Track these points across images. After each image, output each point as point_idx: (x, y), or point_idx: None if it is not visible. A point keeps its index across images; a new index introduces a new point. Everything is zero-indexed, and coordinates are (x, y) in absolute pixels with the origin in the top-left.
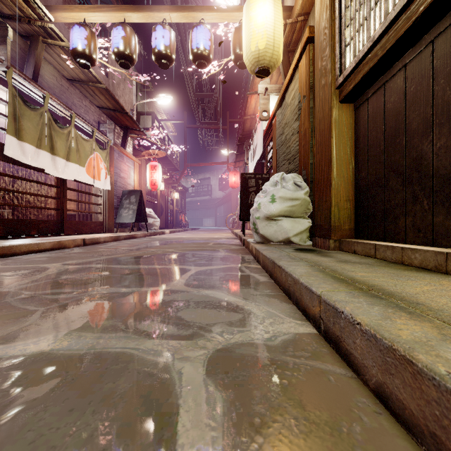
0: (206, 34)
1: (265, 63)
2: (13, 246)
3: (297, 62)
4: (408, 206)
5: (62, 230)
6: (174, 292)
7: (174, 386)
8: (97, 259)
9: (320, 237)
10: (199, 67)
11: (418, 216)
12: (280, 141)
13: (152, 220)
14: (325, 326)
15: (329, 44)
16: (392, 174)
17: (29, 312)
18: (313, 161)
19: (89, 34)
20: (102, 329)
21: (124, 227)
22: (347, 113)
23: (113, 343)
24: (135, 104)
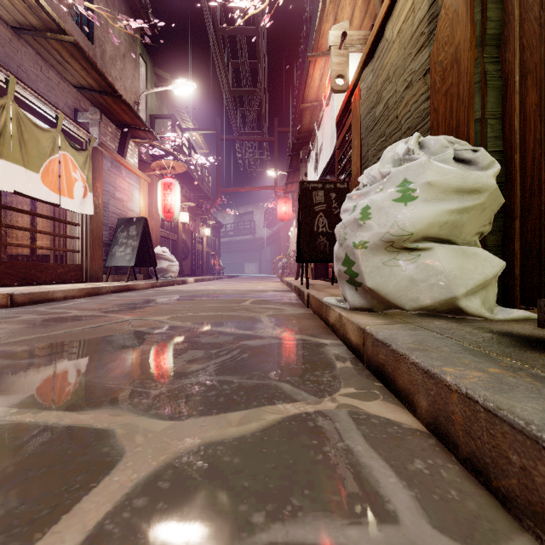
0: None
1: None
2: None
3: None
4: None
5: None
6: None
7: None
8: None
9: None
10: None
11: None
12: (370, 120)
13: (167, 263)
14: None
15: None
16: None
17: None
18: (482, 114)
19: None
20: None
21: (122, 274)
22: None
23: None
24: (141, 95)
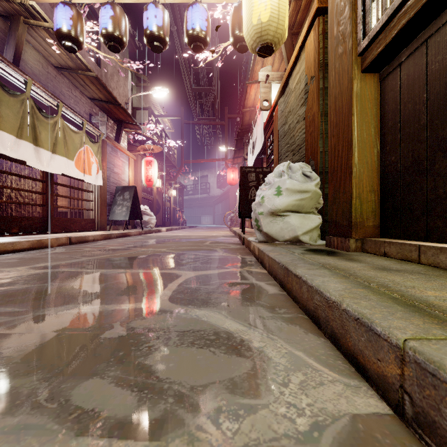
0: (203, 14)
1: (268, 38)
2: None
3: (303, 40)
4: None
5: (48, 228)
6: (152, 313)
7: None
8: (75, 261)
9: (336, 235)
10: (194, 50)
11: None
12: (282, 131)
13: (148, 217)
14: (422, 414)
15: (349, 2)
16: (440, 154)
17: None
18: (323, 149)
19: (74, 13)
20: (3, 402)
21: (118, 225)
22: (370, 85)
23: None
24: (130, 97)
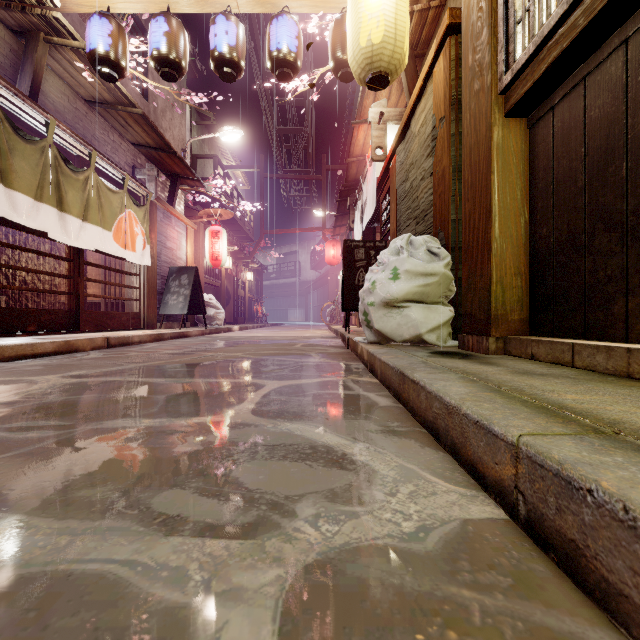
0: (292, 29)
1: (382, 65)
2: None
3: (429, 67)
4: (632, 279)
5: (76, 325)
6: (232, 427)
7: None
8: (120, 369)
9: (471, 333)
10: (280, 79)
11: None
12: (402, 191)
13: (213, 311)
14: (533, 510)
15: (487, 22)
16: (601, 226)
17: None
18: (457, 216)
19: (114, 28)
20: (78, 509)
21: (172, 322)
22: (516, 133)
23: (86, 547)
24: (189, 142)
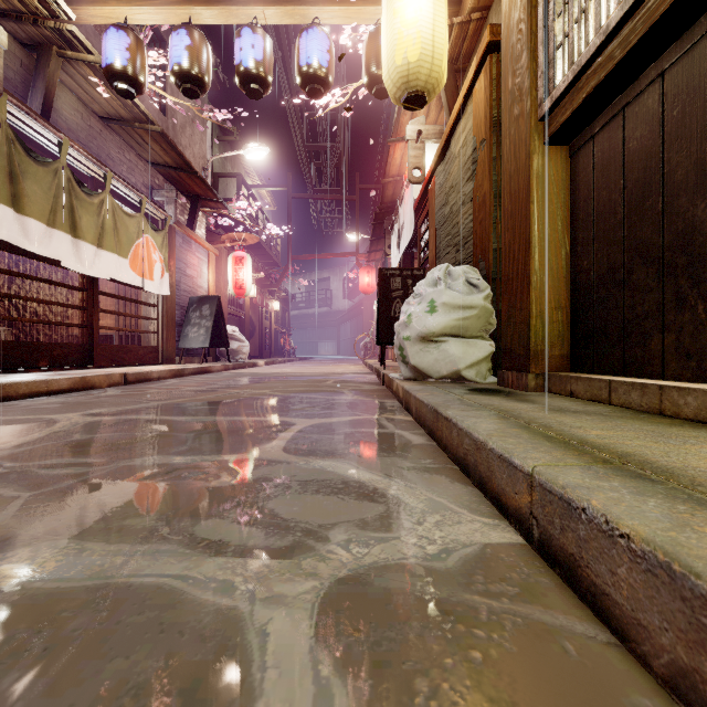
0: (323, 43)
1: (418, 85)
2: (4, 386)
3: (470, 85)
4: (668, 315)
5: (90, 360)
6: (264, 464)
7: (249, 666)
8: (142, 406)
9: (511, 369)
10: (310, 96)
11: (688, 332)
12: (441, 216)
13: (237, 344)
14: (543, 533)
15: (527, 46)
16: (639, 261)
17: (2, 501)
18: (498, 245)
19: (132, 42)
20: (126, 535)
21: (192, 356)
22: (556, 161)
23: (140, 565)
24: (210, 160)
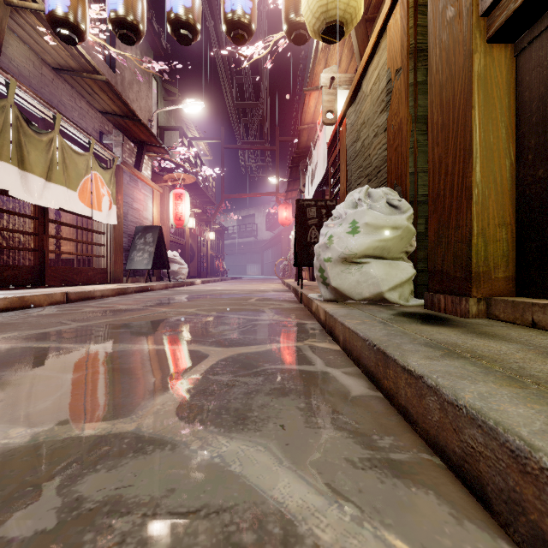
0: None
1: (337, 14)
2: None
3: (384, 20)
4: None
5: (41, 280)
6: (135, 450)
7: None
8: (58, 329)
9: (442, 292)
10: (235, 42)
11: None
12: (352, 151)
13: (177, 266)
14: None
15: None
16: None
17: None
18: (415, 169)
19: None
20: None
21: (138, 276)
22: (500, 61)
23: None
24: (155, 113)
